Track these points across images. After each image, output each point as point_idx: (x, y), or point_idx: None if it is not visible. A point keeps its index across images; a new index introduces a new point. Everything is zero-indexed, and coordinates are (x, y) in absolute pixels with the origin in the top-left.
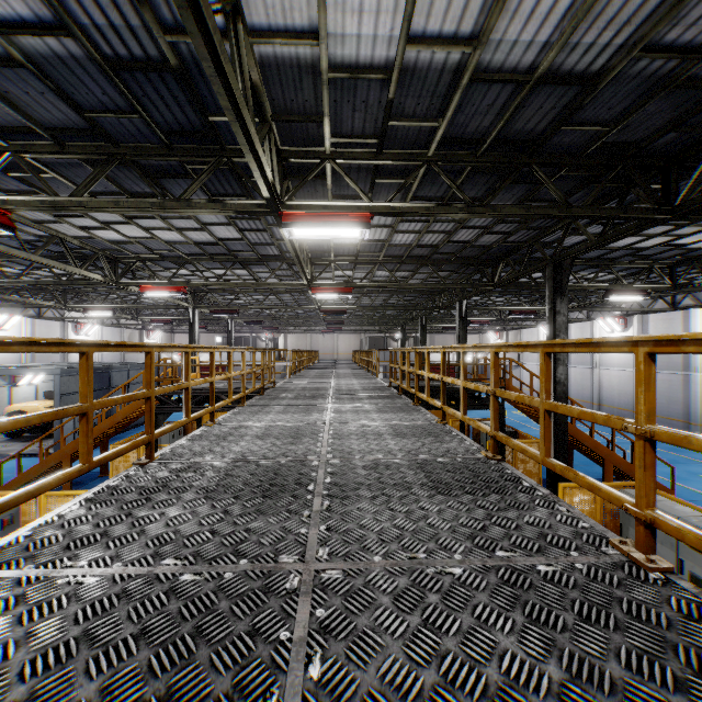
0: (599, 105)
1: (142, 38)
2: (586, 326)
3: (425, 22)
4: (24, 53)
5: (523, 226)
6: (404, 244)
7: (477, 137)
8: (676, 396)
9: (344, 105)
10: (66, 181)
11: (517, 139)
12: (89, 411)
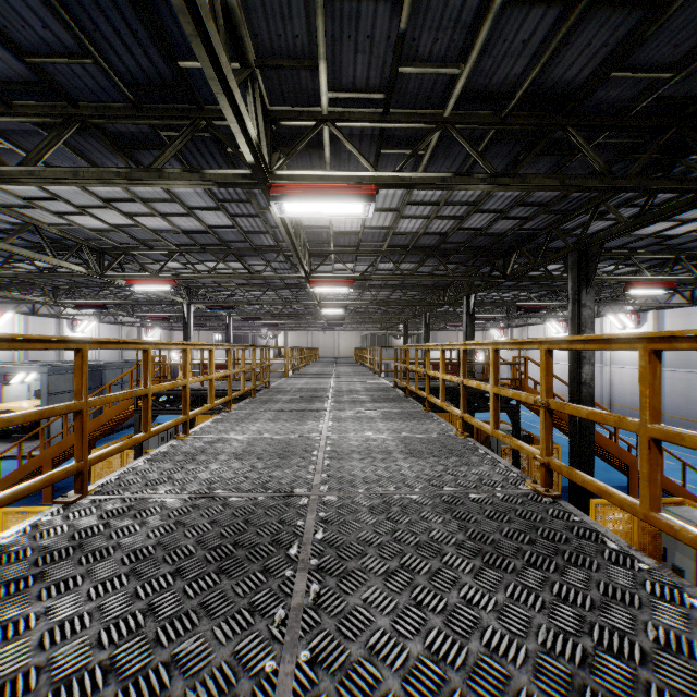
0: (662, 41)
1: None
2: (595, 322)
3: None
4: None
5: (544, 209)
6: (410, 231)
7: (505, 91)
8: (694, 396)
9: (344, 44)
10: (26, 154)
11: (552, 93)
12: None
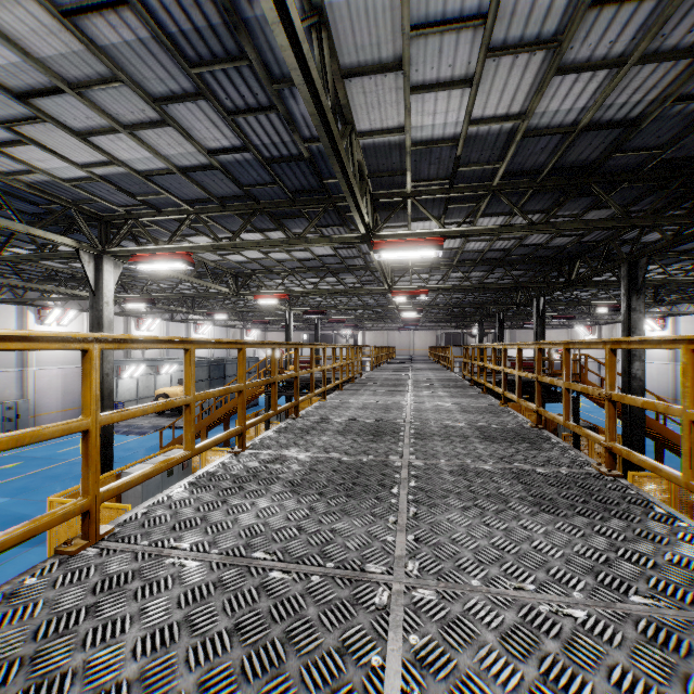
0: (646, 136)
1: (289, 146)
2: None
3: (482, 111)
4: (219, 162)
5: None
6: (476, 249)
7: (535, 169)
8: None
9: (422, 162)
10: (219, 226)
11: (573, 166)
12: (276, 381)
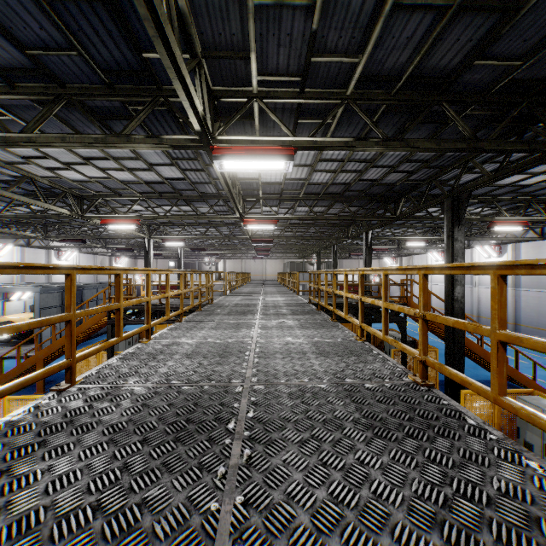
0: (514, 37)
1: None
2: (467, 253)
3: None
4: None
5: (425, 165)
6: (321, 182)
7: (393, 75)
8: (544, 310)
9: (270, 40)
10: (25, 123)
11: (430, 76)
12: None
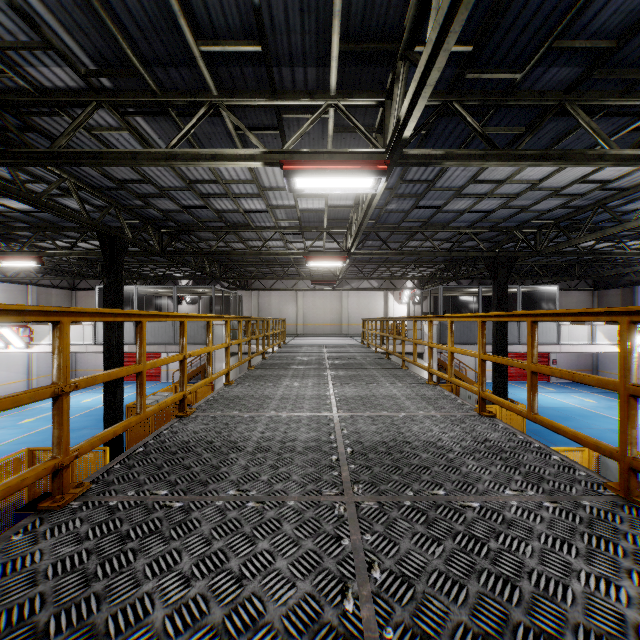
0: None
1: None
2: None
3: None
4: None
5: None
6: None
7: None
8: None
9: None
10: None
11: None
12: None
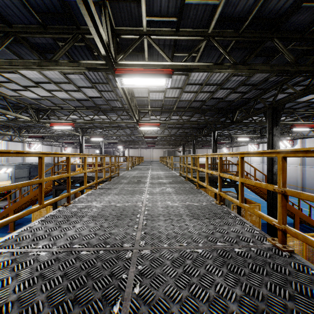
0: None
1: None
2: None
3: None
4: None
5: (254, 87)
6: (187, 99)
7: (242, 16)
8: None
9: None
10: None
11: (268, 18)
12: None
